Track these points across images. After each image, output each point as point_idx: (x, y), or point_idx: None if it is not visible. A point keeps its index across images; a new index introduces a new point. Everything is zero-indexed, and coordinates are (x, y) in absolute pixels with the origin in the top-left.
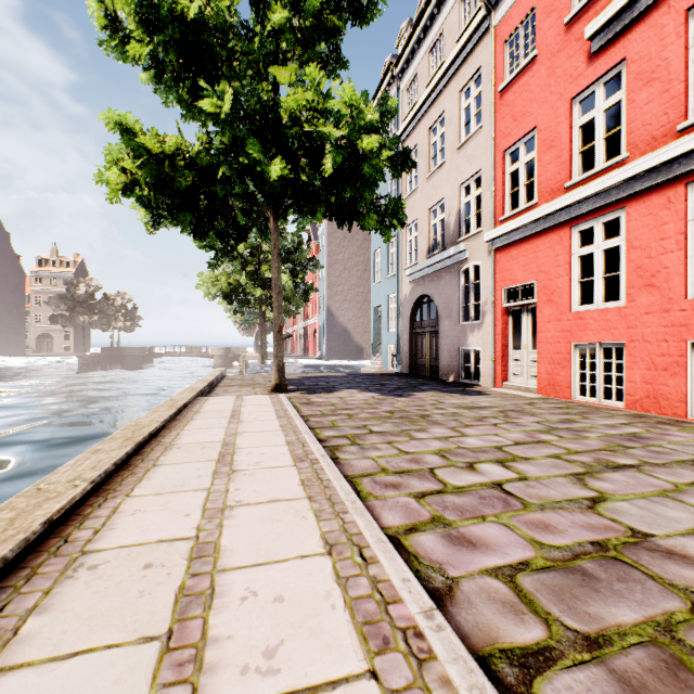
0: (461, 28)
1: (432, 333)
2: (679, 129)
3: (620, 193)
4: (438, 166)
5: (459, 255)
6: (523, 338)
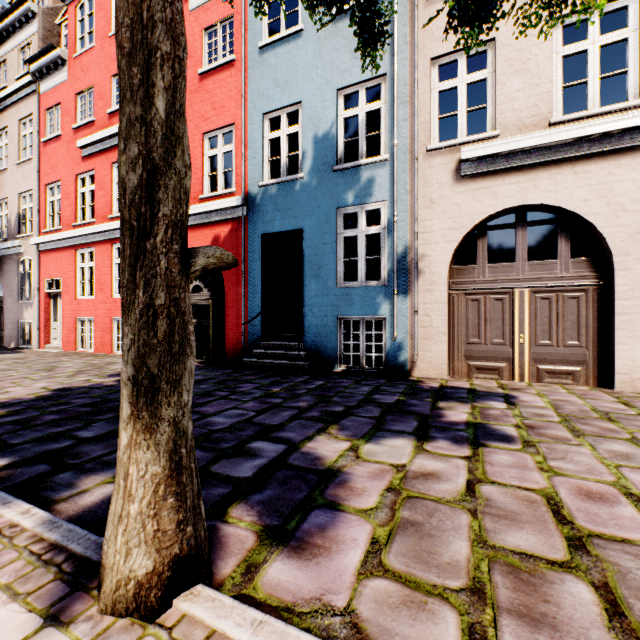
0: (21, 71)
1: (1, 308)
2: (109, 218)
3: (92, 239)
4: (3, 169)
5: (17, 248)
6: (59, 314)
